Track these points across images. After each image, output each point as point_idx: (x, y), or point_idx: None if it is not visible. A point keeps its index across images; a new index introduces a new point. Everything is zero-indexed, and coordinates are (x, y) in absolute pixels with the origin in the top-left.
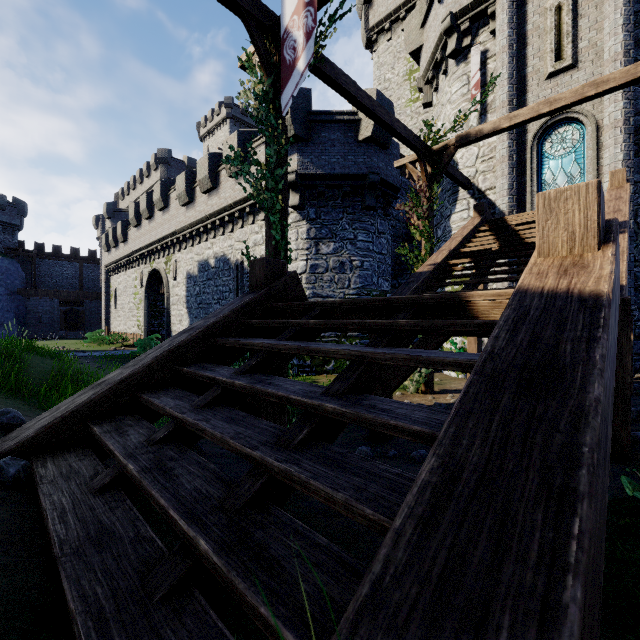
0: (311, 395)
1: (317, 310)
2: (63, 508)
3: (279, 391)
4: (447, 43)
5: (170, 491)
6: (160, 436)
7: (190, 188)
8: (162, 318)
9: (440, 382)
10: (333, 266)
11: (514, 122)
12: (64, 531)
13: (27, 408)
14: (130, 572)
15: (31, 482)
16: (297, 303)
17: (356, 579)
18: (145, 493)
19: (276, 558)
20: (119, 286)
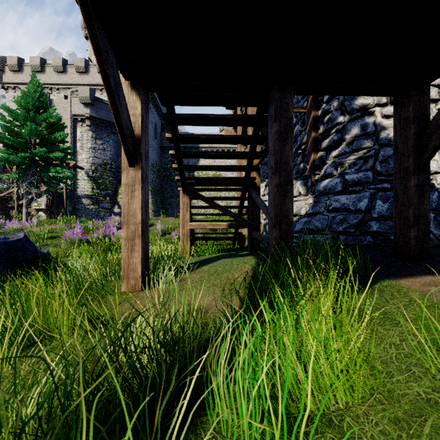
0: None
1: None
2: None
3: None
4: None
5: None
6: None
7: None
8: None
9: None
10: None
11: None
12: None
13: None
14: None
15: None
16: None
17: None
18: None
19: None
20: None
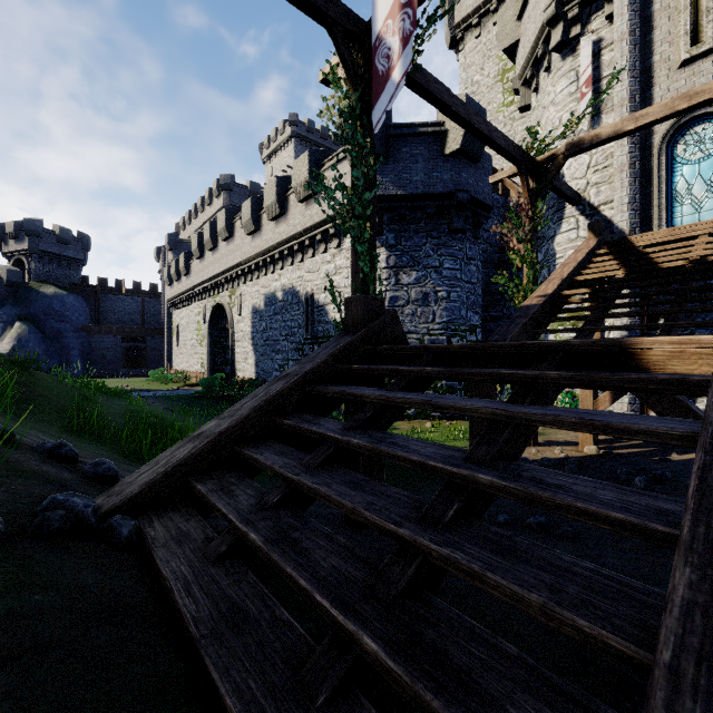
0: (453, 461)
1: (429, 355)
2: (185, 578)
3: (411, 455)
4: (550, 35)
5: (307, 569)
6: (273, 499)
7: (256, 215)
8: (225, 355)
9: (543, 432)
10: (415, 298)
11: (641, 123)
12: (194, 607)
13: (110, 455)
14: (279, 664)
15: (141, 544)
16: (403, 347)
17: (575, 708)
18: (276, 569)
19: (463, 669)
20: (181, 321)
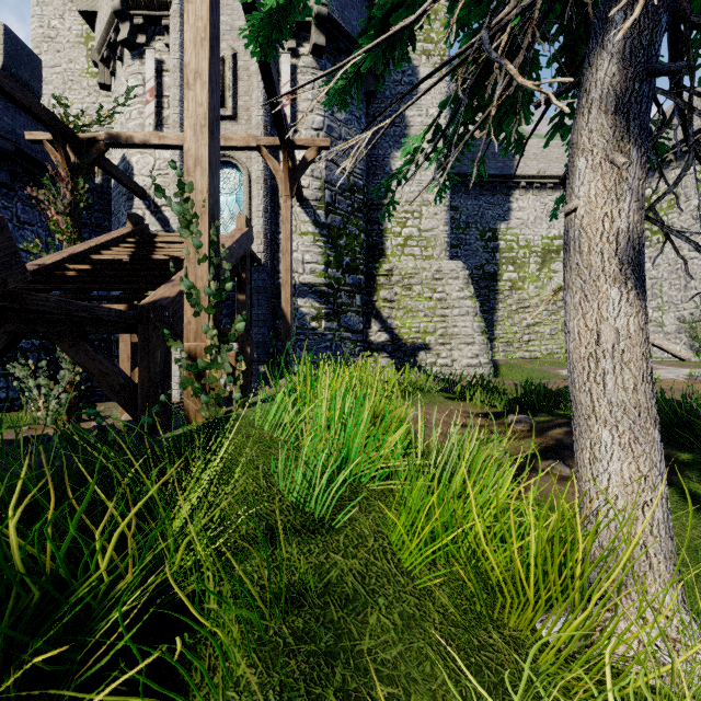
0: None
1: None
2: None
3: None
4: (121, 27)
5: None
6: None
7: None
8: None
9: (105, 410)
10: None
11: (163, 142)
12: None
13: None
14: None
15: None
16: None
17: None
18: None
19: None
20: None
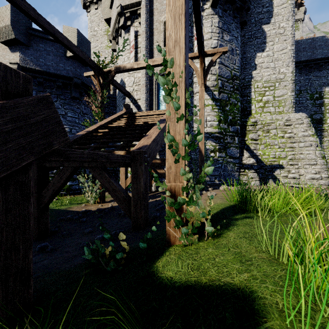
0: None
1: None
2: None
3: None
4: (120, 20)
5: None
6: None
7: None
8: None
9: None
10: None
11: (139, 66)
12: None
13: None
14: None
15: None
16: None
17: None
18: None
19: None
20: None
